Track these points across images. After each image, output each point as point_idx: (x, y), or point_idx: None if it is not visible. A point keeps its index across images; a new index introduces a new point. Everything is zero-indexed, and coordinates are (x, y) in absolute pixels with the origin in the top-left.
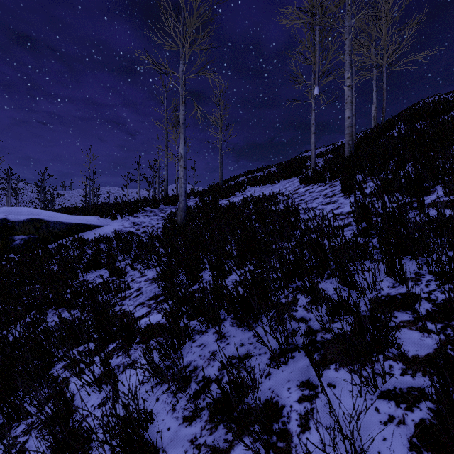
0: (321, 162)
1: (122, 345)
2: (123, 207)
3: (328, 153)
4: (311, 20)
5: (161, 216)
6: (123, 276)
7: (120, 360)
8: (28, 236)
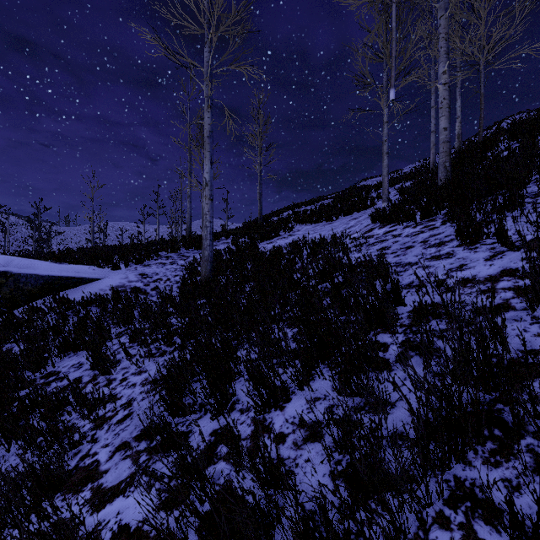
0: (392, 193)
1: None
2: (130, 251)
3: (398, 181)
4: None
5: (180, 264)
6: (109, 370)
7: None
8: None
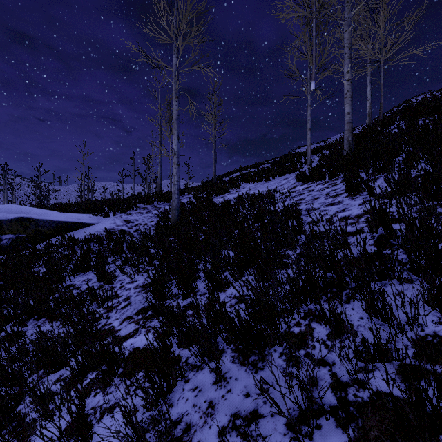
0: (316, 159)
1: (102, 377)
2: (115, 204)
3: (322, 149)
4: (308, 14)
5: (154, 213)
6: (111, 281)
7: (98, 400)
8: (16, 235)
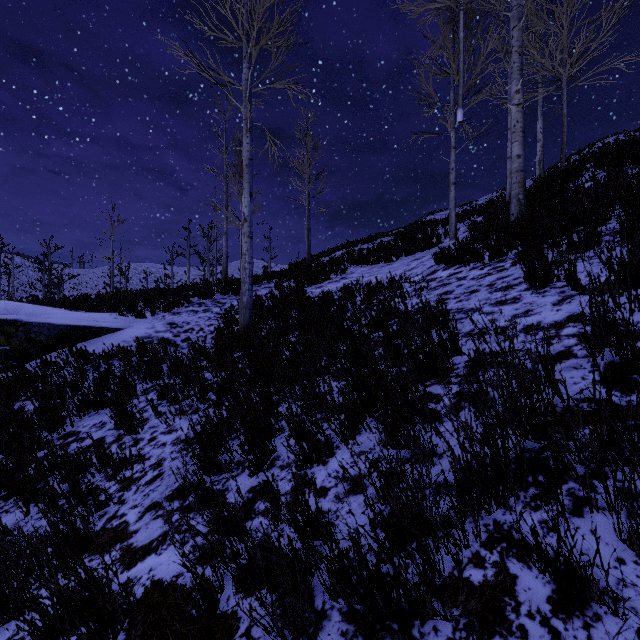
0: (461, 229)
1: None
2: (156, 297)
3: (469, 215)
4: (452, 5)
5: (215, 311)
6: (136, 429)
7: None
8: None
